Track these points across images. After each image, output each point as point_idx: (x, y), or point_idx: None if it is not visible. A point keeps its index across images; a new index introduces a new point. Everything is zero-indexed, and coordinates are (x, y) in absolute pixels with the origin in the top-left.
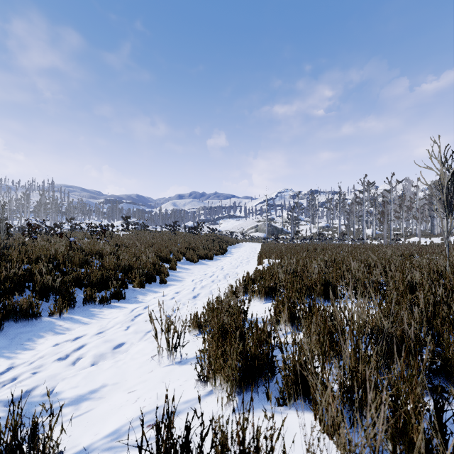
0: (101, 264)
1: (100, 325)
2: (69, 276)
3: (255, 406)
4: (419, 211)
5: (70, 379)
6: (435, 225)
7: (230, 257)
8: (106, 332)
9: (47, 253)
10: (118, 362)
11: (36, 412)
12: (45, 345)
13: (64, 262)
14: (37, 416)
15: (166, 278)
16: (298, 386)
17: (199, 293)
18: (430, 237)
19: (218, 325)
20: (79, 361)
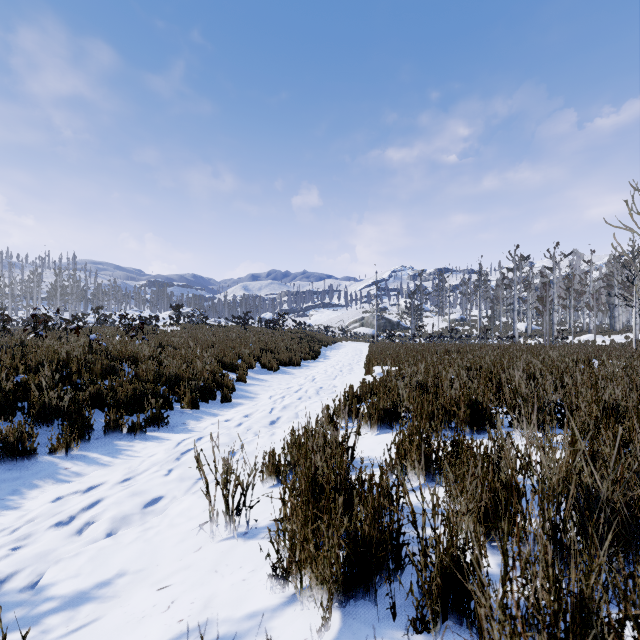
0: (135, 374)
1: (126, 468)
2: (84, 391)
3: (371, 632)
4: (594, 296)
5: (68, 561)
6: (617, 317)
7: (324, 363)
8: (135, 479)
9: (53, 357)
10: (147, 532)
11: (4, 623)
12: (37, 500)
13: (79, 371)
14: (4, 630)
15: (231, 394)
16: (448, 595)
17: (279, 417)
18: (610, 334)
19: (307, 477)
20: (87, 529)
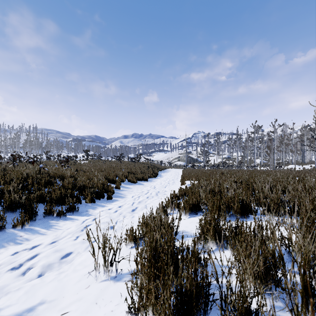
0: (62, 185)
1: (53, 236)
2: (34, 194)
3: None
4: (295, 146)
5: (13, 293)
6: (306, 156)
7: (160, 179)
8: (57, 242)
9: (19, 176)
10: (60, 274)
11: None
12: (2, 255)
13: (32, 183)
14: None
15: (112, 195)
16: None
17: (137, 207)
18: (302, 164)
19: (150, 247)
20: (27, 272)
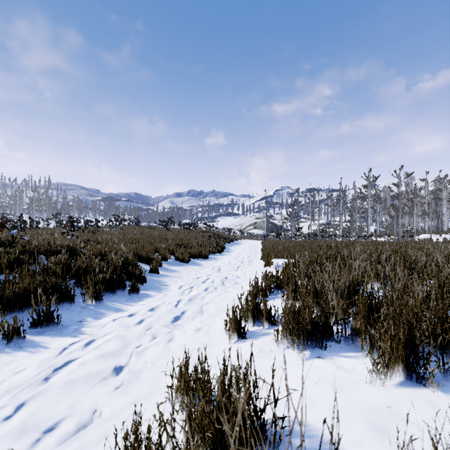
0: (43, 268)
1: None
2: None
3: None
4: (430, 205)
5: None
6: (444, 221)
7: (228, 256)
8: None
9: None
10: None
11: None
12: None
13: None
14: None
15: (141, 285)
16: None
17: (183, 312)
18: (440, 234)
19: None
20: None
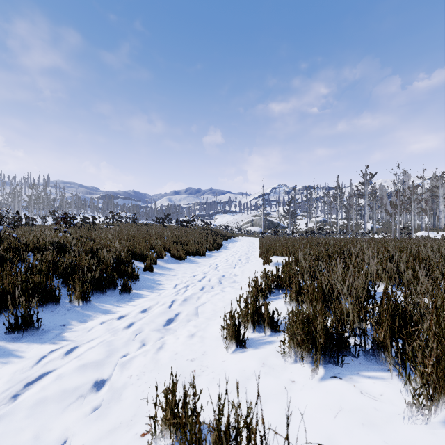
0: (28, 266)
1: None
2: None
3: None
4: (428, 203)
5: None
6: (441, 218)
7: (225, 253)
8: None
9: None
10: None
11: None
12: None
13: None
14: None
15: (134, 284)
16: None
17: (176, 315)
18: (437, 231)
19: None
20: None
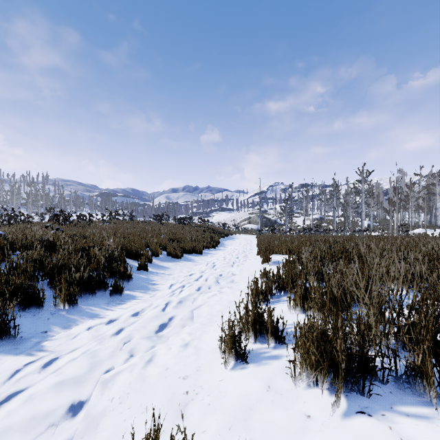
0: (12, 266)
1: None
2: None
3: None
4: (425, 200)
5: None
6: (438, 216)
7: (223, 251)
8: None
9: None
10: None
11: None
12: None
13: None
14: None
15: (127, 284)
16: None
17: (169, 319)
18: (434, 228)
19: None
20: None
